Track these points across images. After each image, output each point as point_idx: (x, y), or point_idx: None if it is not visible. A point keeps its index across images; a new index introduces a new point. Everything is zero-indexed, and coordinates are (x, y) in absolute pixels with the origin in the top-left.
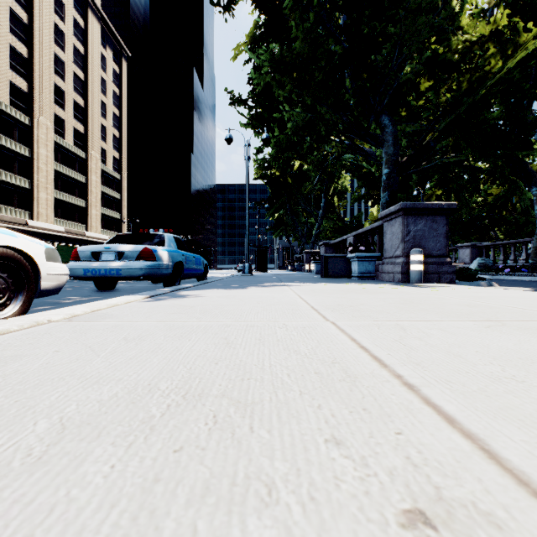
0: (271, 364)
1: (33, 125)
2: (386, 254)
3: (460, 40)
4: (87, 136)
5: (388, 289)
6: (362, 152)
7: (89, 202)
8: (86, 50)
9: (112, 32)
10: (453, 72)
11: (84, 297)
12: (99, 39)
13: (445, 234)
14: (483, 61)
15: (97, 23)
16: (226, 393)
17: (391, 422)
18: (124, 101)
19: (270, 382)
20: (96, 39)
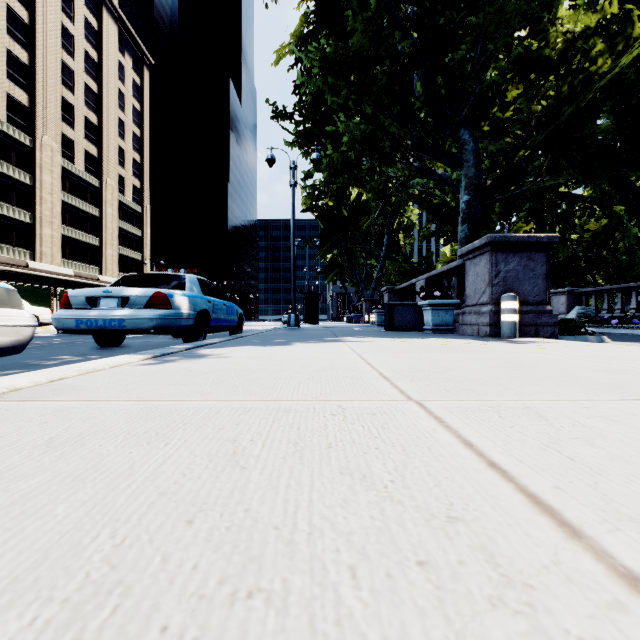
0: (312, 525)
1: (35, 146)
2: (468, 301)
3: (560, 32)
4: (101, 160)
5: (478, 346)
6: (434, 176)
7: (103, 240)
8: (100, 57)
9: (131, 35)
10: (550, 74)
11: (75, 356)
12: (116, 44)
13: (545, 275)
14: (588, 60)
15: (114, 24)
16: None
17: None
18: (146, 118)
19: (305, 610)
20: (113, 43)
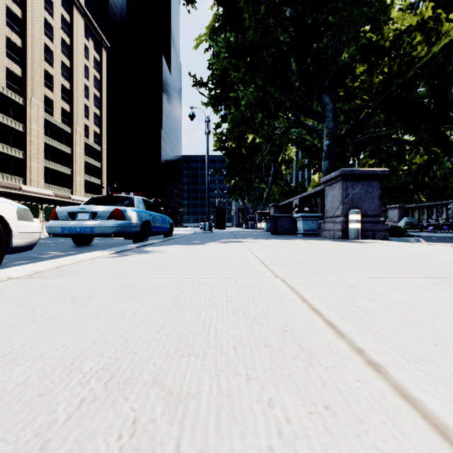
0: (217, 333)
1: (26, 105)
2: (327, 214)
3: (391, 29)
4: (72, 114)
5: (331, 245)
6: (305, 127)
7: (74, 170)
8: (72, 41)
9: (93, 26)
10: (385, 57)
11: (61, 252)
12: (82, 32)
13: (379, 197)
14: (411, 47)
15: (81, 18)
16: (158, 377)
17: (365, 433)
18: (104, 84)
19: (213, 359)
20: (80, 31)
